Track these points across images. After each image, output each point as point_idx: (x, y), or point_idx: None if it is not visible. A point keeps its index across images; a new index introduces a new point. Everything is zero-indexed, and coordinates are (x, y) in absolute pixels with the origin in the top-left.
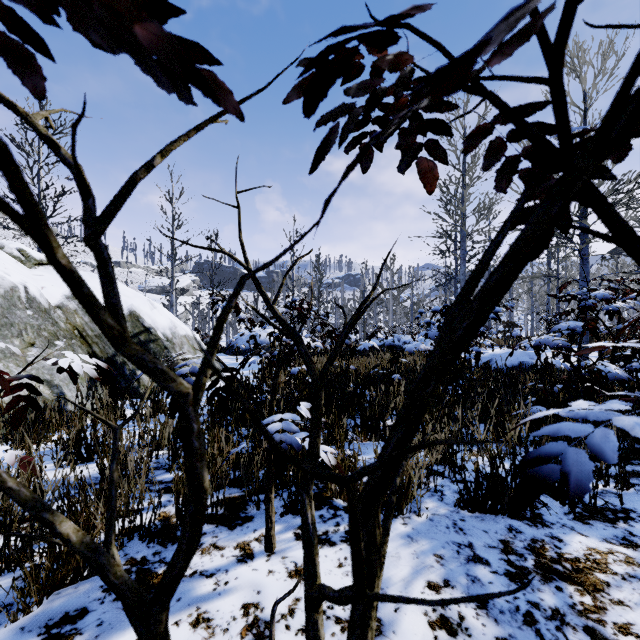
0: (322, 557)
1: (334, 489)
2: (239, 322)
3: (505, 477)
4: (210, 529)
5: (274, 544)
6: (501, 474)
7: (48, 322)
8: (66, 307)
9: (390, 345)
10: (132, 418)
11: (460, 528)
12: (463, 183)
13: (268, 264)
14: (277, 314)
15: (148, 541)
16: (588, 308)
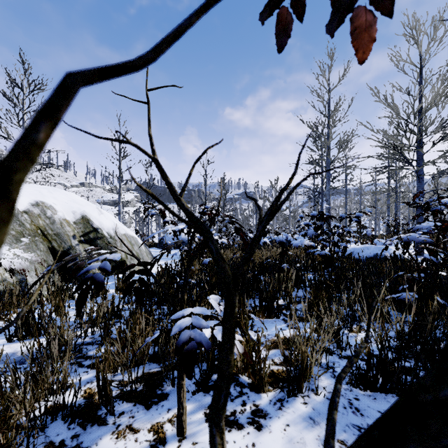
0: (231, 443)
1: (240, 366)
2: (164, 224)
3: (394, 359)
4: (128, 408)
5: (185, 428)
6: (390, 357)
7: (16, 223)
8: (31, 212)
9: (280, 241)
10: (7, 327)
11: (356, 408)
12: (328, 124)
13: (136, 60)
14: (184, 206)
15: (70, 421)
16: (439, 212)
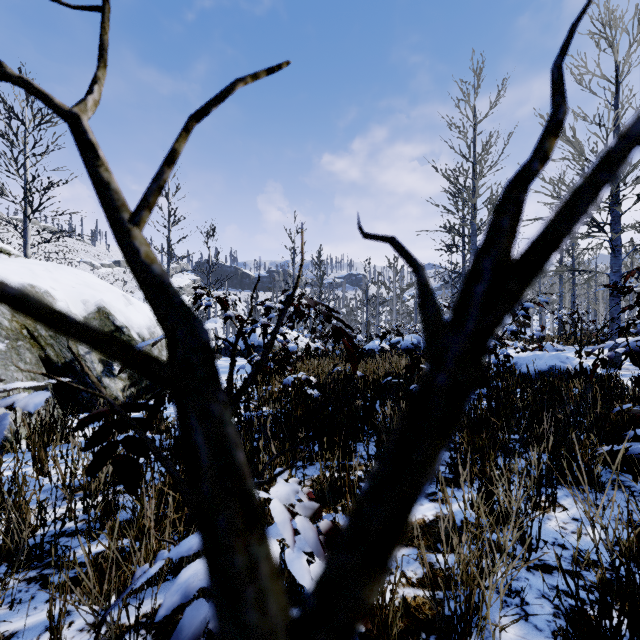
0: None
1: None
2: (225, 320)
3: None
4: None
5: None
6: None
7: None
8: None
9: (408, 348)
10: None
11: None
12: (473, 174)
13: None
14: (136, 256)
15: None
16: None
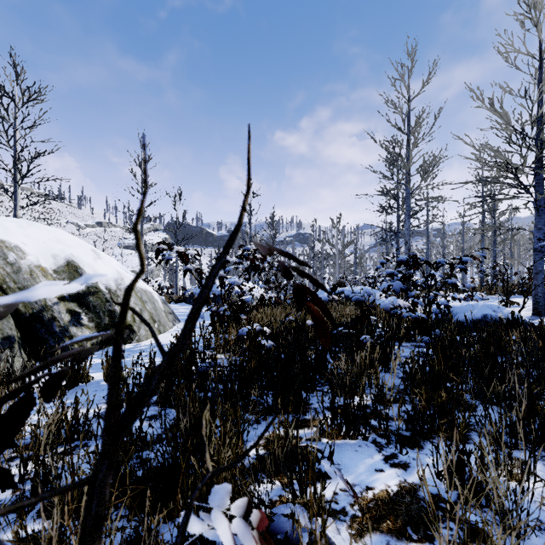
0: None
1: None
2: (185, 273)
3: None
4: None
5: None
6: None
7: None
8: None
9: (358, 300)
10: None
11: None
12: (408, 144)
13: None
14: None
15: None
16: None
